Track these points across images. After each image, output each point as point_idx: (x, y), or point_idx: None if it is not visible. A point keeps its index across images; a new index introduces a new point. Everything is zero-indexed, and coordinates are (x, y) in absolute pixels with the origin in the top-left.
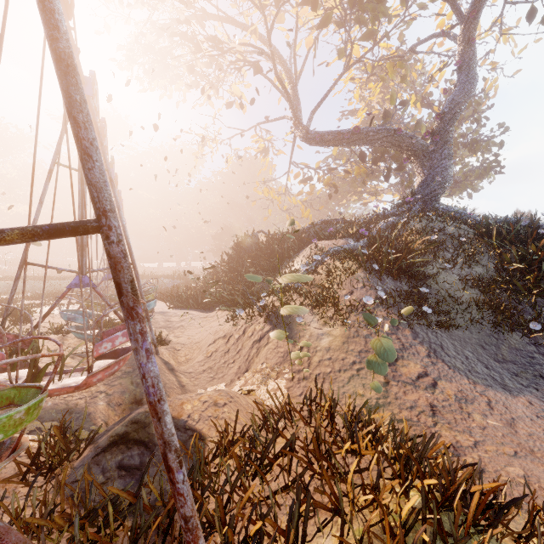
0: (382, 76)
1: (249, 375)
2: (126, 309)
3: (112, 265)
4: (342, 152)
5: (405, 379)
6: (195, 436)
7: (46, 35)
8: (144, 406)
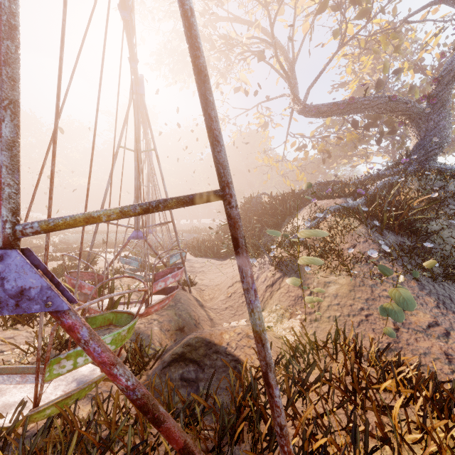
0: (375, 49)
1: (265, 314)
2: (241, 258)
3: (232, 224)
4: (333, 121)
5: (415, 327)
6: (234, 360)
7: (191, 55)
8: (193, 333)
